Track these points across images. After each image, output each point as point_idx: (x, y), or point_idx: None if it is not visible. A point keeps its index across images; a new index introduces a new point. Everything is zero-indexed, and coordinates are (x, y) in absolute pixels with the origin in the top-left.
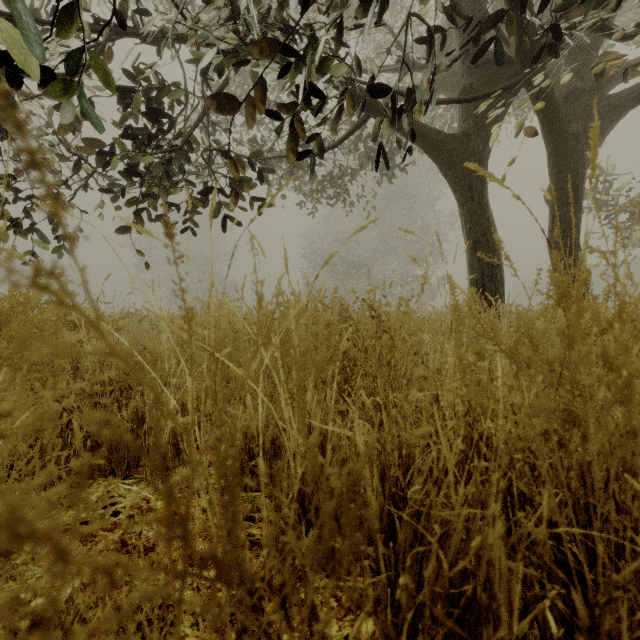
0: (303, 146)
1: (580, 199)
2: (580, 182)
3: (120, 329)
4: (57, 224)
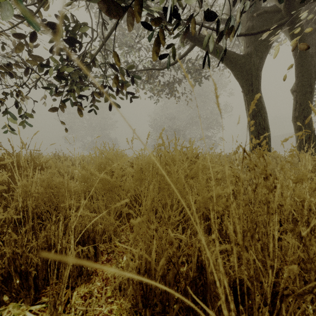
0: (154, 66)
1: (313, 91)
2: (313, 82)
3: (46, 167)
4: (17, 105)
